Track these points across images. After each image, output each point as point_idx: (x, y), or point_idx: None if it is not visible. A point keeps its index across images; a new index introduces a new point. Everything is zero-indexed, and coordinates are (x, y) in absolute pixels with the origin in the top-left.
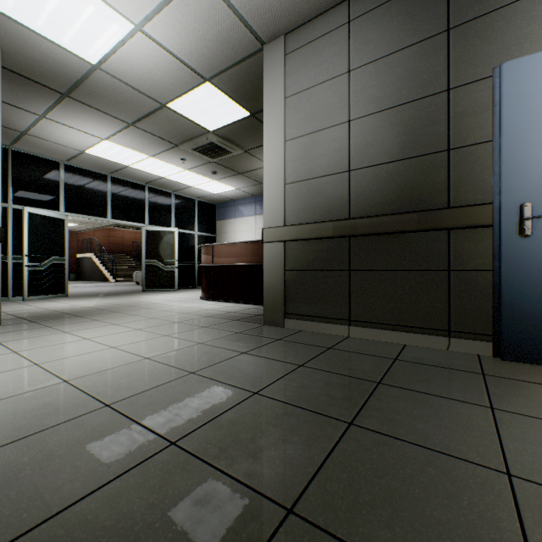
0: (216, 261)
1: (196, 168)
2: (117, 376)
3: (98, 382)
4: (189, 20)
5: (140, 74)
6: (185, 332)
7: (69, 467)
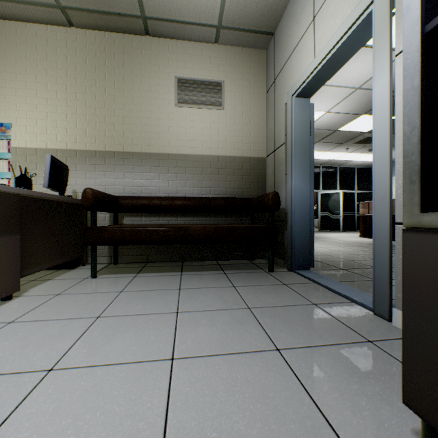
0: (370, 212)
1: (355, 151)
2: (327, 252)
3: (322, 252)
4: (351, 101)
5: (325, 124)
6: (350, 247)
7: (326, 259)
